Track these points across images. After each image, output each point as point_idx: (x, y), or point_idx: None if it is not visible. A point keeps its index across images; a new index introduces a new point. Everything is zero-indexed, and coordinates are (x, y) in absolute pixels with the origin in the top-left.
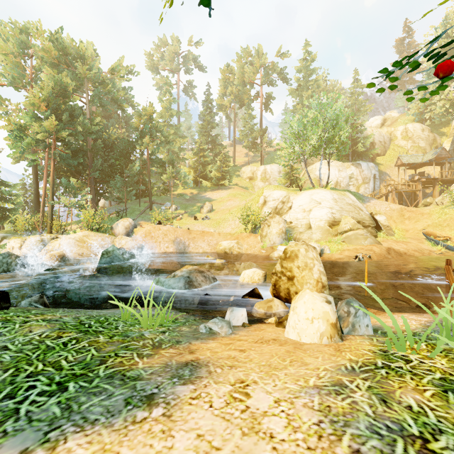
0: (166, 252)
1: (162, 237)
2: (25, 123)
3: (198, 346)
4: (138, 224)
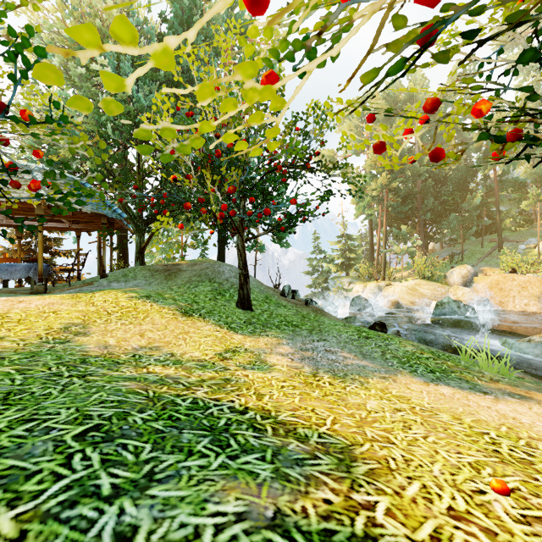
0: (524, 312)
1: (516, 291)
2: (365, 184)
3: (537, 394)
4: (480, 271)
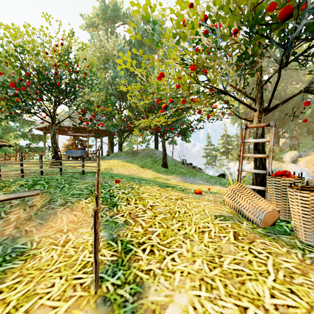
0: None
1: None
2: (236, 106)
3: None
4: (308, 155)
